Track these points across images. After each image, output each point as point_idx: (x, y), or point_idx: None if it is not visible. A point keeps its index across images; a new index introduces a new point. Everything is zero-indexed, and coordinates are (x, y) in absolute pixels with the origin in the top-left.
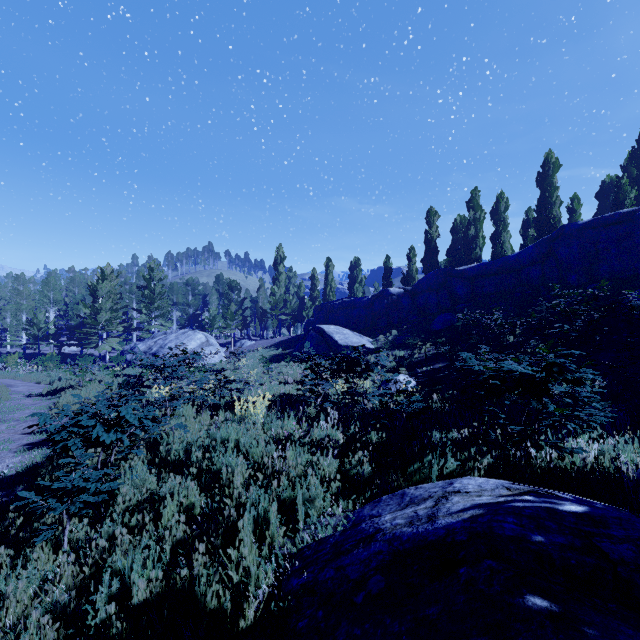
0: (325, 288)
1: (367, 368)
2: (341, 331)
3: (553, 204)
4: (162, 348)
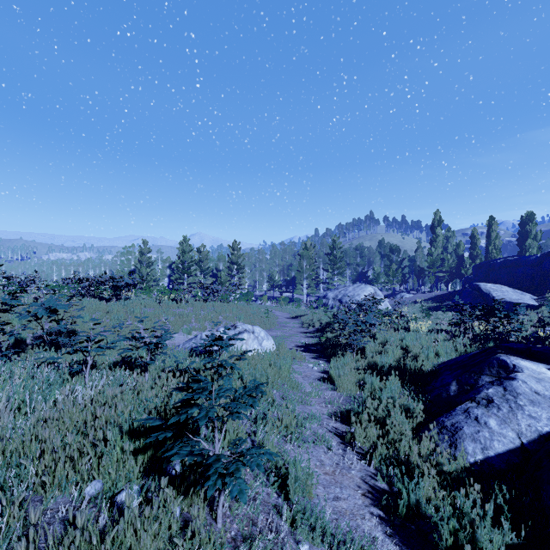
0: (487, 246)
1: (506, 315)
2: (499, 288)
3: None
4: (344, 296)
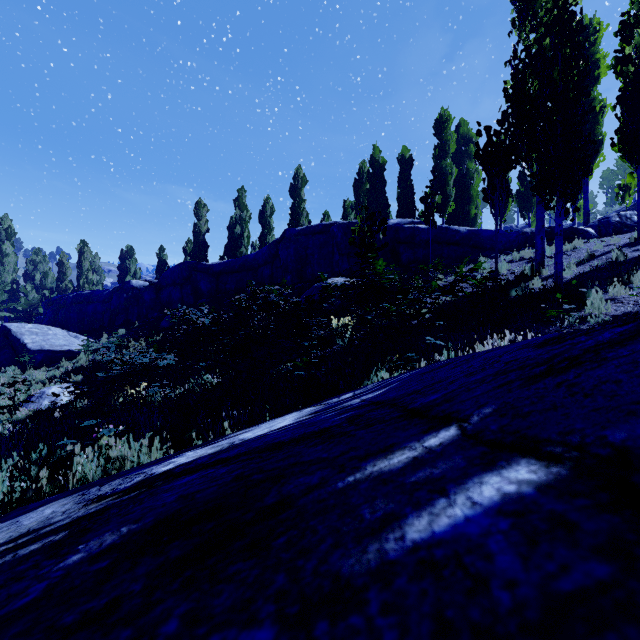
0: (78, 278)
1: None
2: (45, 331)
3: (301, 214)
4: None
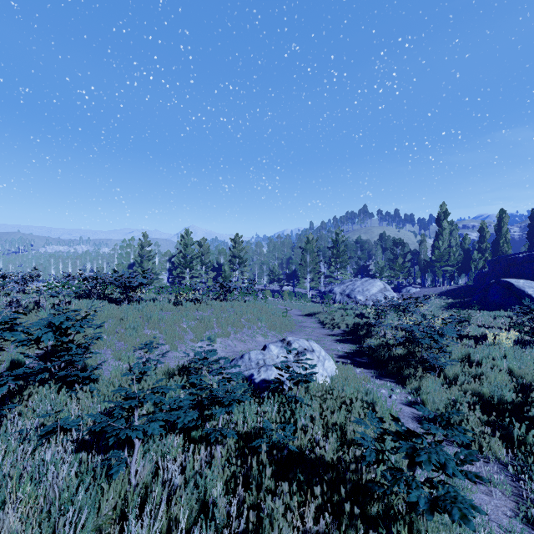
0: (497, 240)
1: None
2: (533, 285)
3: None
4: (352, 291)
